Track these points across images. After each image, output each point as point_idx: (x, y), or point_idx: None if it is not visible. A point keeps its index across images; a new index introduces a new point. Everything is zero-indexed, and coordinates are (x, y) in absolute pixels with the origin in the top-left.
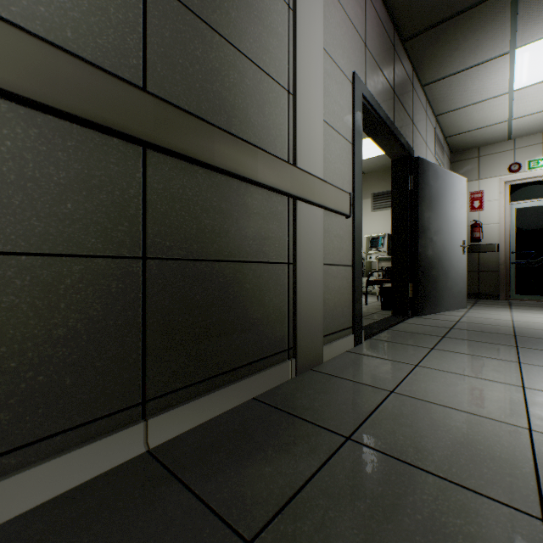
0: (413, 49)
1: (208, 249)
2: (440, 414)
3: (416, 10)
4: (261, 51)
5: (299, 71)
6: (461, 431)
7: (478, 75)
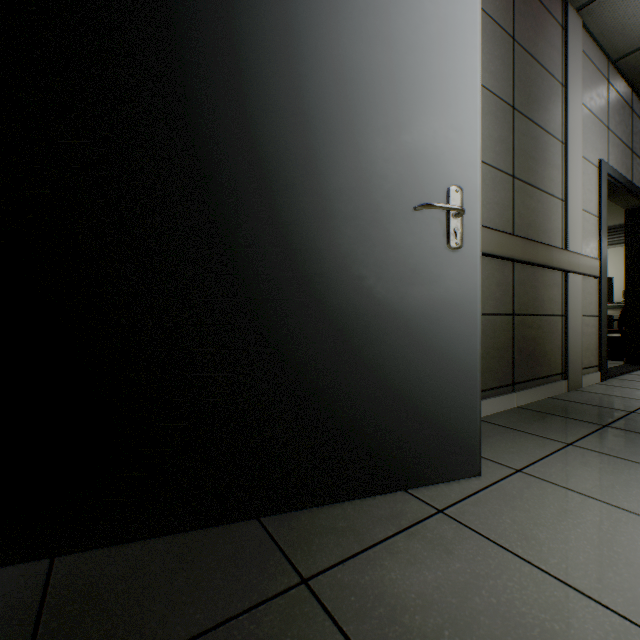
0: None
1: (530, 308)
2: None
3: None
4: (549, 183)
5: (569, 184)
6: None
7: None
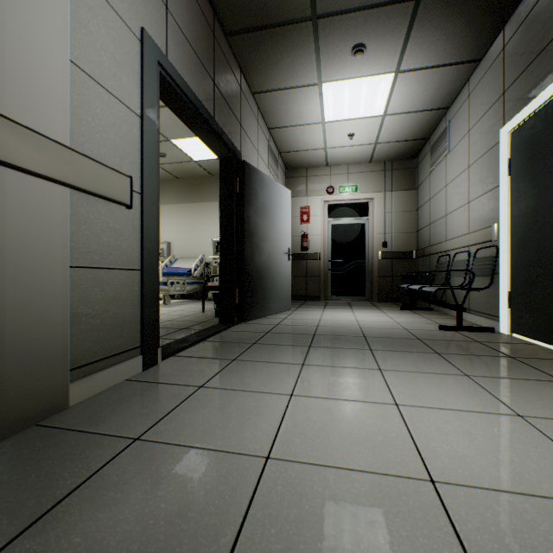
0: (238, 48)
1: None
2: (177, 464)
3: (233, 3)
4: None
5: None
6: (185, 489)
7: (298, 98)
